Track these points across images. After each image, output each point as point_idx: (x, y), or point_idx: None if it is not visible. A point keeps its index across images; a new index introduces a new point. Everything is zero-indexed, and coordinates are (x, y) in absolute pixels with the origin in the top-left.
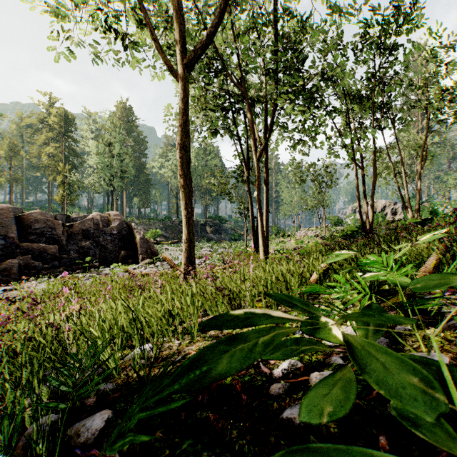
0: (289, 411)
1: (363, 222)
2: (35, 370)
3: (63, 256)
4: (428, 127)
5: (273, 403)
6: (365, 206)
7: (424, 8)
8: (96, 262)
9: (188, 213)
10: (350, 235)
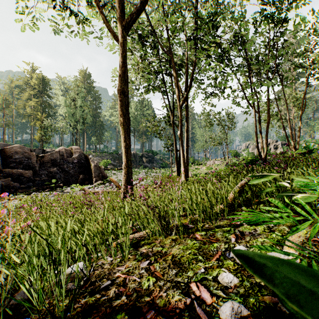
0: None
1: (259, 153)
2: None
3: (36, 179)
4: (306, 83)
5: None
6: (261, 141)
7: None
8: (61, 183)
9: (127, 144)
10: (250, 163)
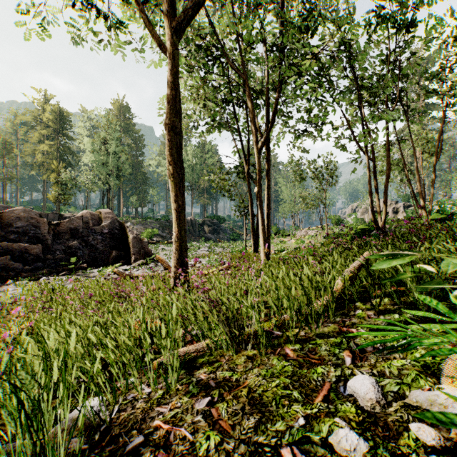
0: None
1: (375, 219)
2: None
3: (48, 257)
4: (443, 117)
5: None
6: (377, 201)
7: None
8: (84, 263)
9: (179, 206)
10: (361, 233)
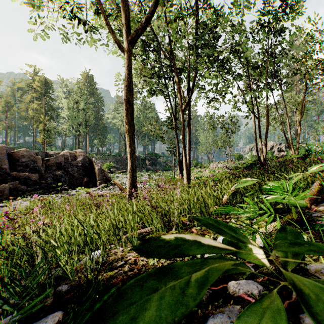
0: (212, 321)
1: (259, 157)
2: (5, 275)
3: (42, 182)
4: (306, 88)
5: (197, 309)
6: (261, 145)
7: (304, 1)
8: (66, 186)
9: (132, 150)
10: (250, 166)
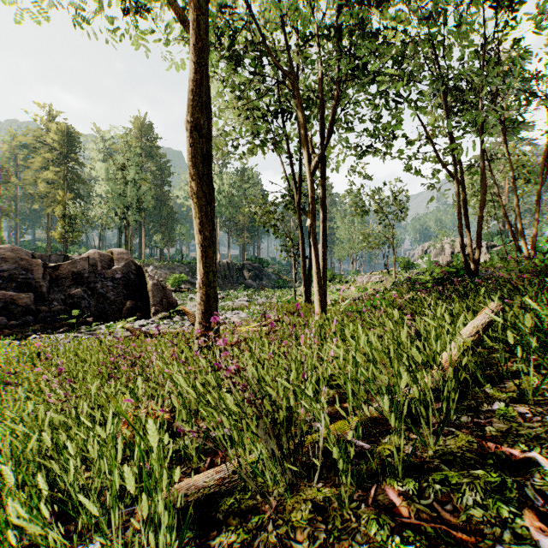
0: None
1: (466, 259)
2: None
3: (42, 309)
4: None
5: None
6: (468, 236)
7: None
8: (89, 316)
9: (205, 239)
10: (447, 278)
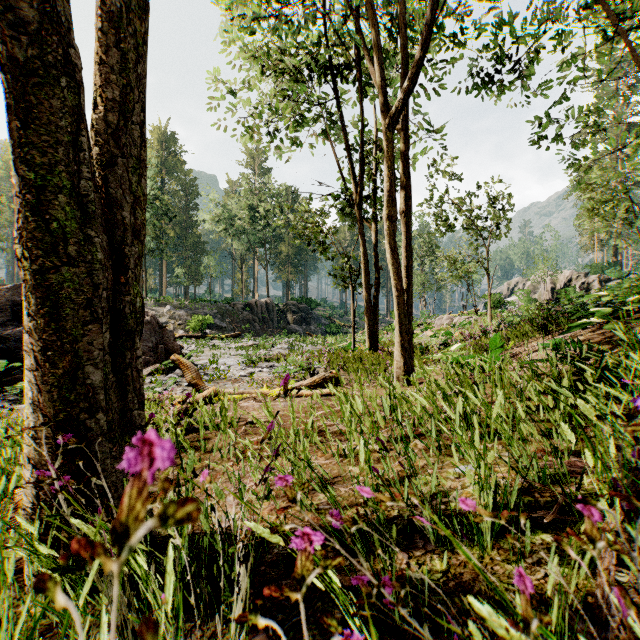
0: None
1: None
2: None
3: None
4: None
5: None
6: None
7: None
8: None
9: (16, 30)
10: None
